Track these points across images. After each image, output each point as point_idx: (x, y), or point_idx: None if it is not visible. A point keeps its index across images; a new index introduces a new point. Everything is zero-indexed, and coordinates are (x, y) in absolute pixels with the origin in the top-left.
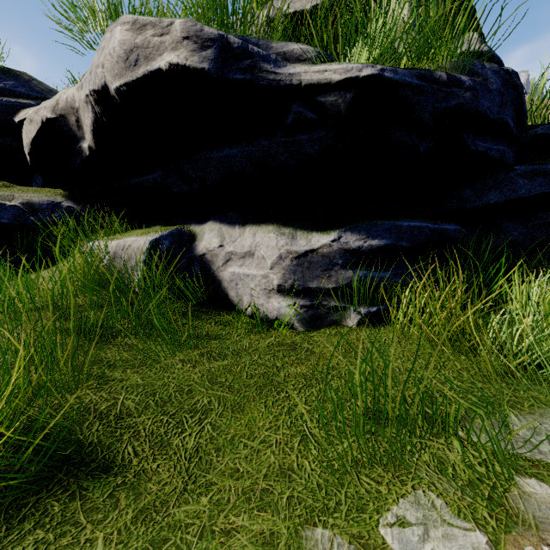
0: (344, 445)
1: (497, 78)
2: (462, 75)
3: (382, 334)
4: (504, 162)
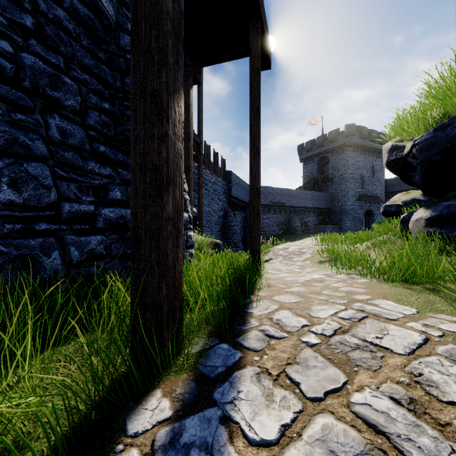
0: None
1: None
2: None
3: None
4: None
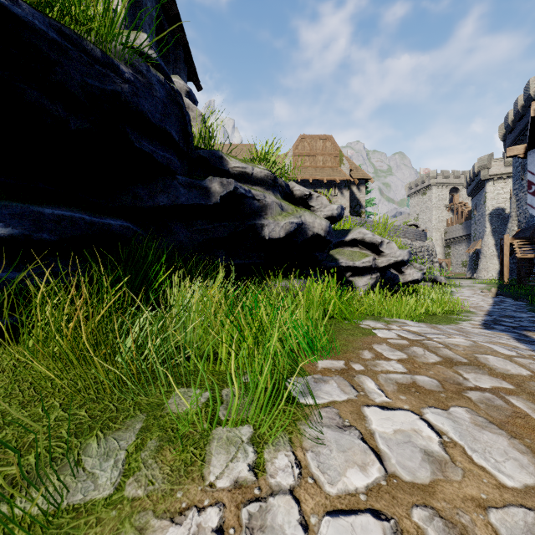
0: None
1: (161, 88)
2: (127, 66)
3: None
4: (173, 170)
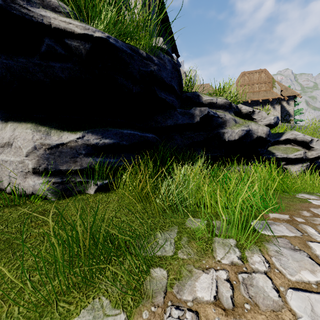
0: (55, 282)
1: (170, 64)
2: (155, 57)
3: (109, 196)
4: (174, 106)
